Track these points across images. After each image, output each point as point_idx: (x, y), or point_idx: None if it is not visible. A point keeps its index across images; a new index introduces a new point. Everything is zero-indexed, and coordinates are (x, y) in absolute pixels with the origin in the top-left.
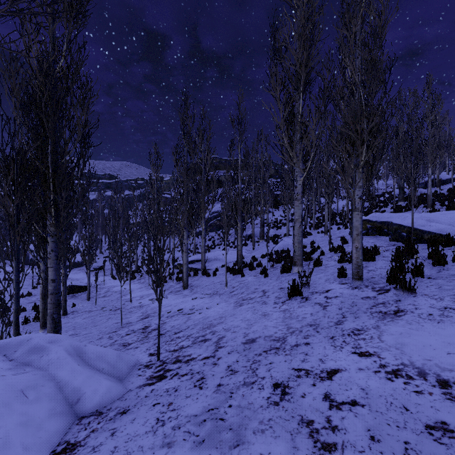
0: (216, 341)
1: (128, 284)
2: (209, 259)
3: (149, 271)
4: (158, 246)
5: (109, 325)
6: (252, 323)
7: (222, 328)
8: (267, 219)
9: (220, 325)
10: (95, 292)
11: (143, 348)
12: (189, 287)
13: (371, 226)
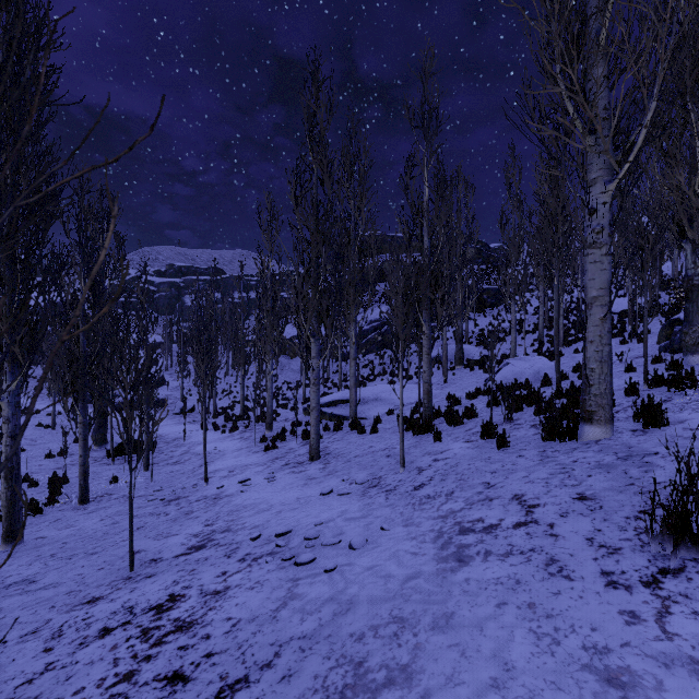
0: None
1: (222, 441)
2: (364, 399)
3: None
4: None
5: (116, 558)
6: None
7: None
8: (466, 330)
9: None
10: (166, 453)
11: None
12: (322, 456)
13: None
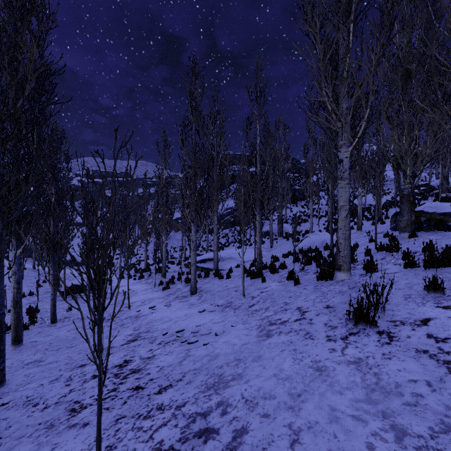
0: (229, 445)
1: (134, 284)
2: (222, 258)
3: (75, 296)
4: (94, 239)
5: (86, 348)
6: (298, 393)
7: (240, 396)
8: (285, 215)
9: (237, 386)
10: None
11: (93, 429)
12: (198, 292)
13: (426, 219)
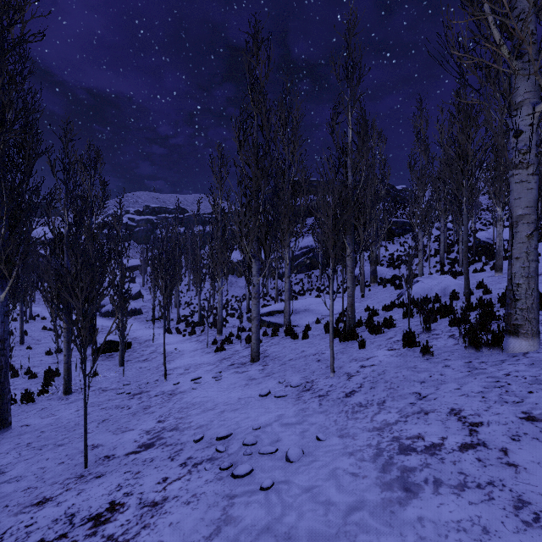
0: None
1: (182, 342)
2: (296, 310)
3: None
4: None
5: (77, 451)
6: None
7: None
8: (378, 255)
9: None
10: (139, 352)
11: None
12: (261, 358)
13: None
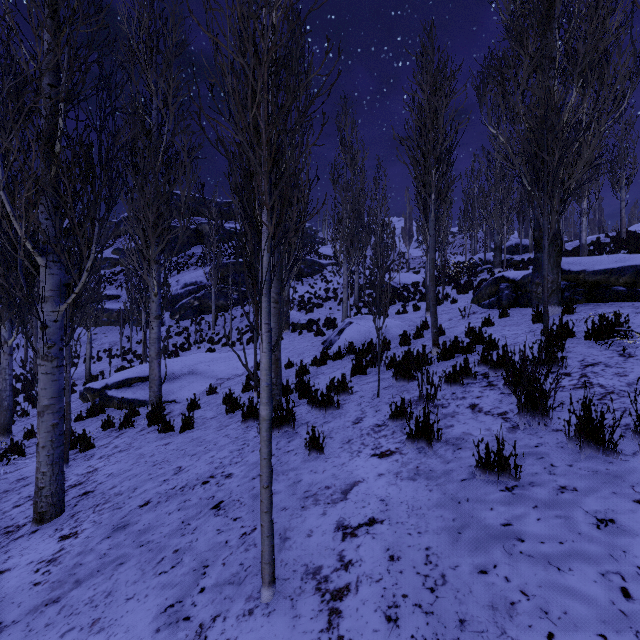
0: None
1: None
2: (174, 374)
3: None
4: None
5: None
6: None
7: None
8: None
9: None
10: None
11: None
12: (71, 503)
13: (569, 283)
